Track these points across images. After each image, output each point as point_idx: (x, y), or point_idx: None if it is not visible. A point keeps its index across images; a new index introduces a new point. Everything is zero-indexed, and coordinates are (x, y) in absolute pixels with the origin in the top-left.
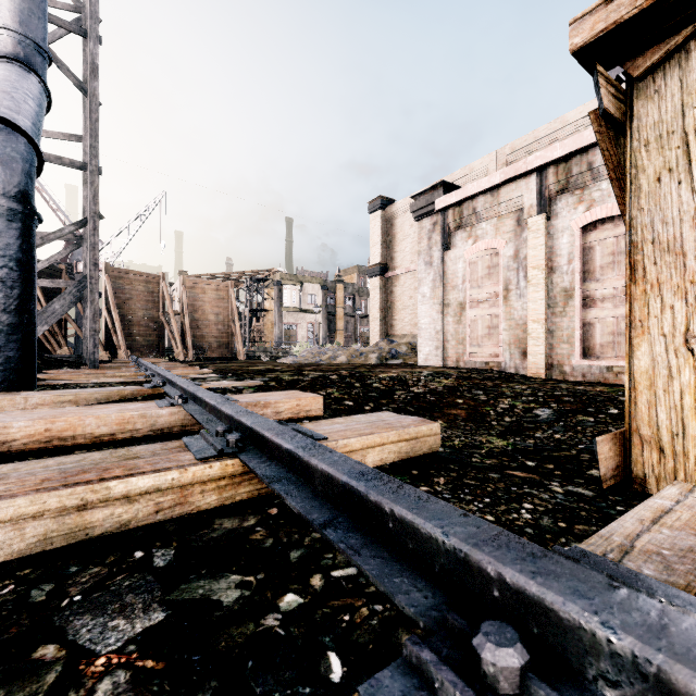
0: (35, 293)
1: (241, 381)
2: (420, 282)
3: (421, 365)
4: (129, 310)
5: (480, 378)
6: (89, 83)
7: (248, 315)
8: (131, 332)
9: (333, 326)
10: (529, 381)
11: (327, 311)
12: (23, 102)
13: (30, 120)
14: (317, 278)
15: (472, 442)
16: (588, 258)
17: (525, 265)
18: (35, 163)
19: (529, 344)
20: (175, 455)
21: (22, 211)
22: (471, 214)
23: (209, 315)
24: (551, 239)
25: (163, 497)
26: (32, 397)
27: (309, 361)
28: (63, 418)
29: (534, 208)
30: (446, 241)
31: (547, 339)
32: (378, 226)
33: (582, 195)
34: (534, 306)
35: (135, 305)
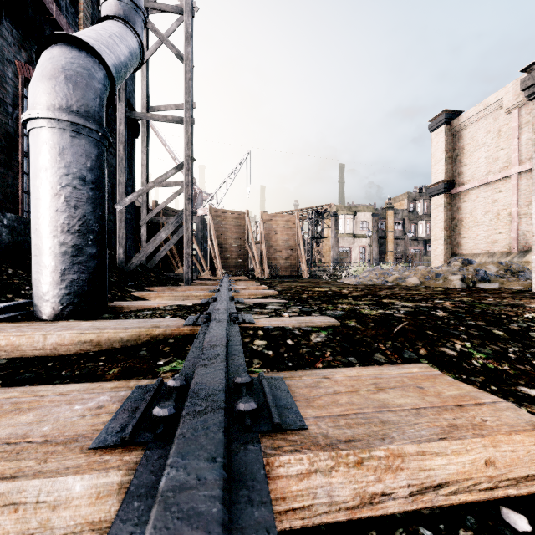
0: (102, 213)
1: (307, 315)
2: None
3: None
4: (225, 240)
5: None
6: (184, 49)
7: (310, 242)
8: (225, 256)
9: (383, 248)
10: None
11: (378, 235)
12: (107, 37)
13: (110, 49)
14: (368, 207)
15: None
16: None
17: None
18: (105, 83)
19: None
20: None
21: (84, 126)
22: None
23: (280, 242)
24: None
25: None
26: (51, 334)
27: (373, 282)
28: None
29: None
30: None
31: None
32: (442, 142)
33: None
34: None
35: (228, 235)
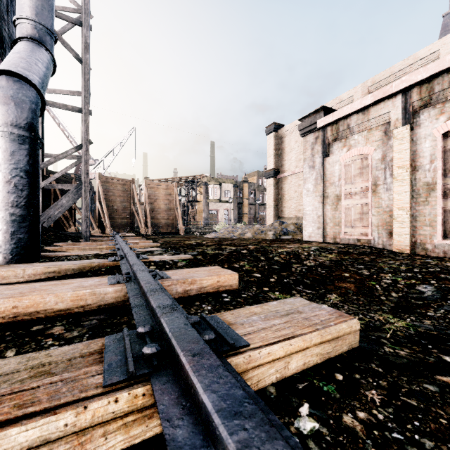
0: (39, 193)
1: (177, 254)
2: (305, 180)
3: (306, 241)
4: (113, 202)
5: (357, 253)
6: (83, 55)
7: (186, 205)
8: (113, 216)
9: (241, 211)
10: (397, 256)
11: (237, 201)
12: (34, 64)
13: (38, 76)
14: (230, 180)
15: (372, 320)
16: (449, 158)
17: (391, 166)
18: (39, 104)
19: (395, 226)
20: (86, 370)
21: (29, 137)
22: (345, 129)
23: (161, 205)
24: (415, 144)
25: (53, 449)
26: (28, 269)
27: (225, 236)
28: (28, 296)
29: (399, 121)
30: (325, 150)
31: (411, 223)
32: (272, 143)
33: (443, 107)
34: (399, 197)
35: (116, 199)
